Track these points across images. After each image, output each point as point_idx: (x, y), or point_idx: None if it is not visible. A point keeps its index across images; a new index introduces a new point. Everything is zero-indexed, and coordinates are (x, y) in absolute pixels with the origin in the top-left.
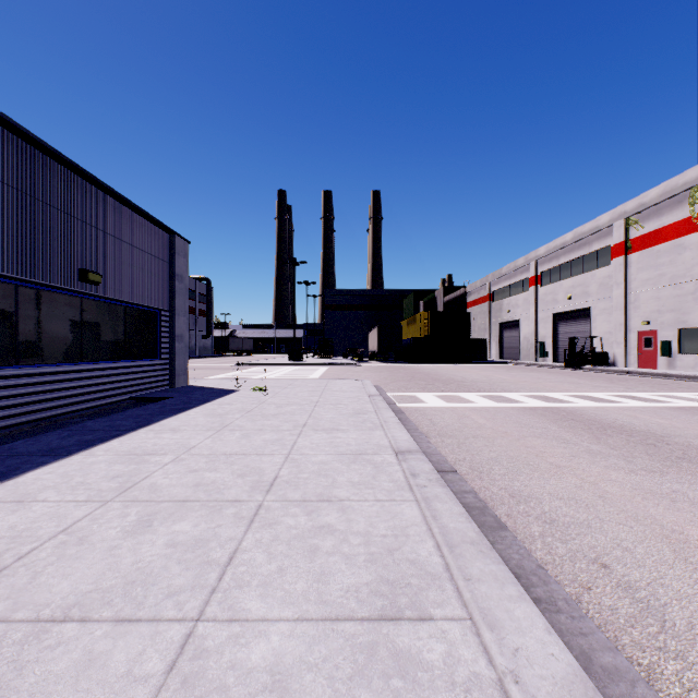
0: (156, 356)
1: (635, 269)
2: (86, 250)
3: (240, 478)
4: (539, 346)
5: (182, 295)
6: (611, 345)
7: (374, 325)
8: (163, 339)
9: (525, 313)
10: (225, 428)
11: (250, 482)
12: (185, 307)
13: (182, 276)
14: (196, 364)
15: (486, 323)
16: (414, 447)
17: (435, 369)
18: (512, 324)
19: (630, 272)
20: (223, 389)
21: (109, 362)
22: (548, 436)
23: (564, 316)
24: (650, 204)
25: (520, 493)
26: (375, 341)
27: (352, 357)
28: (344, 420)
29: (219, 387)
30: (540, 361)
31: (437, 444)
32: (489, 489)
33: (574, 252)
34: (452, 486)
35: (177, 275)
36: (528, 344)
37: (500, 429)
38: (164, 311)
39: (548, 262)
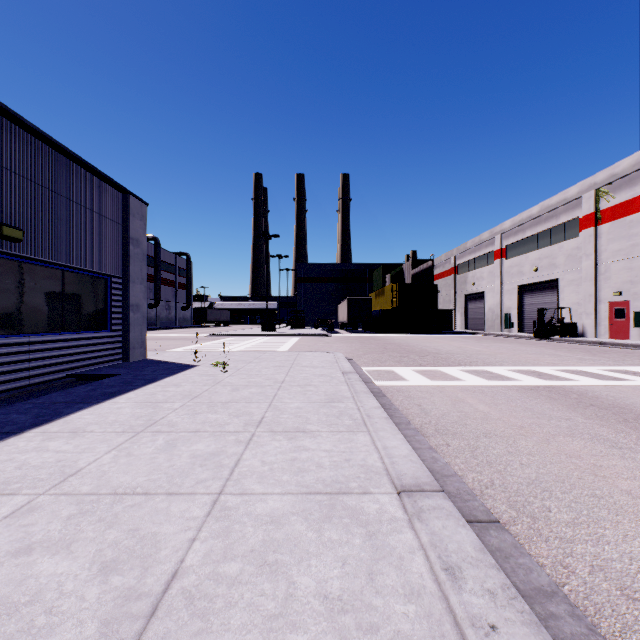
0: (106, 327)
1: (605, 240)
2: (2, 199)
3: (99, 579)
4: (504, 317)
5: (138, 260)
6: (579, 316)
7: (344, 297)
8: (114, 309)
9: (490, 285)
10: (149, 427)
11: (110, 599)
12: (143, 273)
13: (138, 240)
14: (172, 335)
15: (451, 295)
16: (425, 476)
17: (405, 339)
18: (476, 296)
19: (601, 243)
20: (180, 364)
21: (39, 335)
22: (583, 435)
23: (530, 288)
24: (622, 174)
25: (638, 585)
26: (345, 313)
27: (323, 327)
28: (313, 412)
29: (178, 361)
30: (505, 332)
31: (442, 450)
32: (571, 569)
33: (540, 225)
34: (511, 573)
35: (131, 238)
36: (493, 315)
37: (512, 421)
38: (115, 277)
39: (513, 235)
